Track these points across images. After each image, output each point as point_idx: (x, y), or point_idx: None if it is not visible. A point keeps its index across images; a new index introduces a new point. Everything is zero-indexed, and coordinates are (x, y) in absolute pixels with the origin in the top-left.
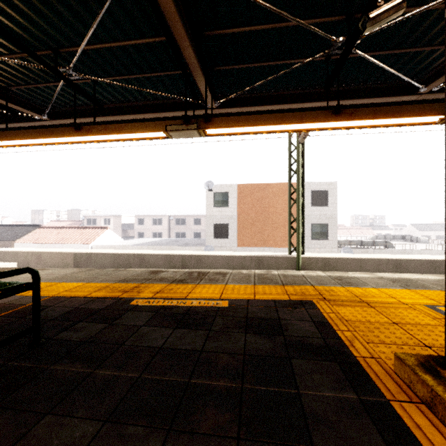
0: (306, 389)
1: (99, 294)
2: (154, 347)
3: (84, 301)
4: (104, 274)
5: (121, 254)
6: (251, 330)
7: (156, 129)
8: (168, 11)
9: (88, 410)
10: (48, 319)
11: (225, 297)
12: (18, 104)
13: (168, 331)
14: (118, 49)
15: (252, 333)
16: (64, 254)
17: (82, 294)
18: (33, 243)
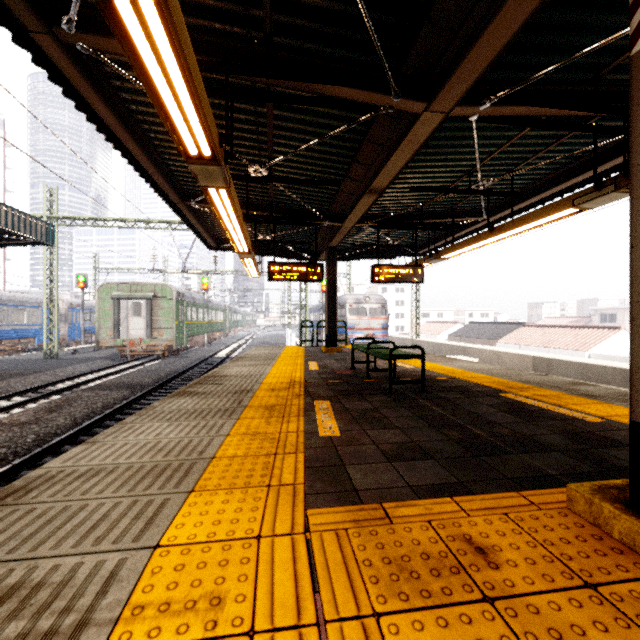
0: (526, 456)
1: (487, 384)
2: (472, 412)
3: (471, 385)
4: (517, 375)
5: (593, 365)
6: (568, 435)
7: (561, 209)
8: (524, 112)
9: (415, 412)
10: (440, 386)
11: (610, 418)
12: (462, 216)
13: (496, 411)
14: (517, 140)
15: (563, 436)
16: (522, 357)
17: (476, 381)
18: (513, 344)
